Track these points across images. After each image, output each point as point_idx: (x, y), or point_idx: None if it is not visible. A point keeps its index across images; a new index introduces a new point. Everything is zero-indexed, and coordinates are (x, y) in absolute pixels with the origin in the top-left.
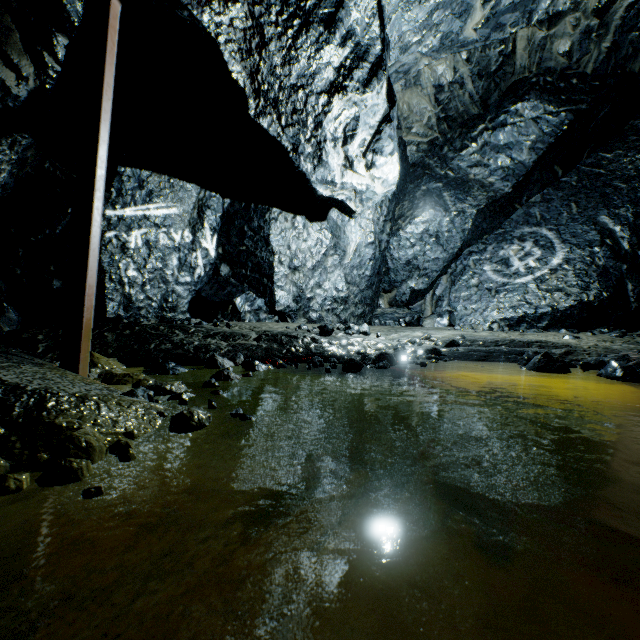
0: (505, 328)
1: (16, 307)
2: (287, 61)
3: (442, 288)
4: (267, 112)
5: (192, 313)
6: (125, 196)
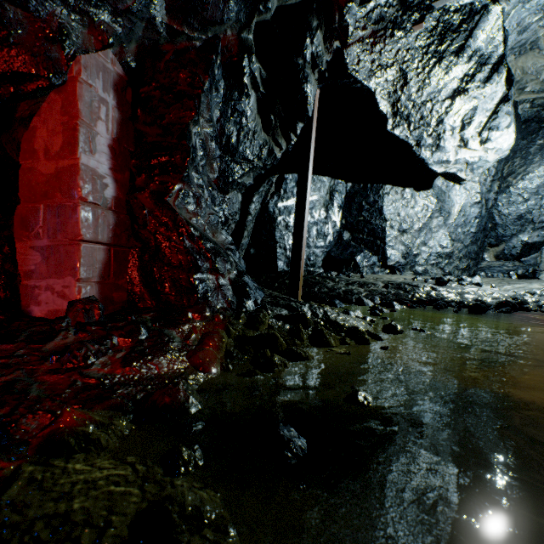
0: None
1: None
2: (421, 88)
3: None
4: (400, 124)
5: (324, 268)
6: (288, 193)
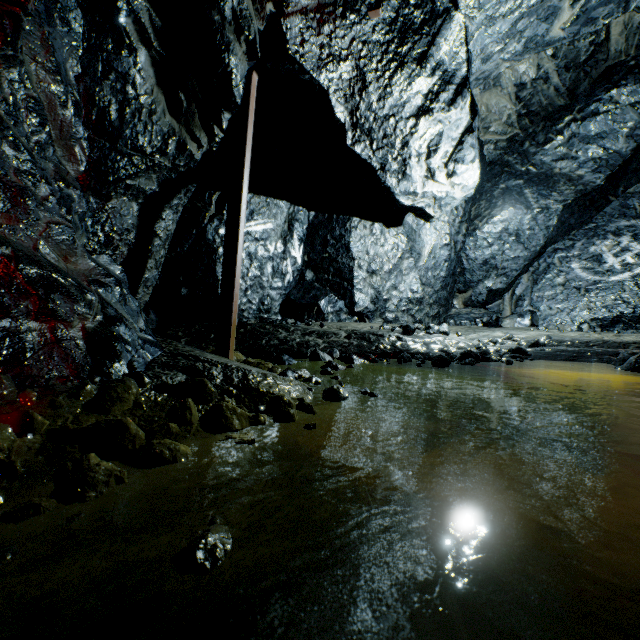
0: (597, 329)
1: (154, 310)
2: (382, 97)
3: (522, 287)
4: (361, 140)
5: (282, 314)
6: None
